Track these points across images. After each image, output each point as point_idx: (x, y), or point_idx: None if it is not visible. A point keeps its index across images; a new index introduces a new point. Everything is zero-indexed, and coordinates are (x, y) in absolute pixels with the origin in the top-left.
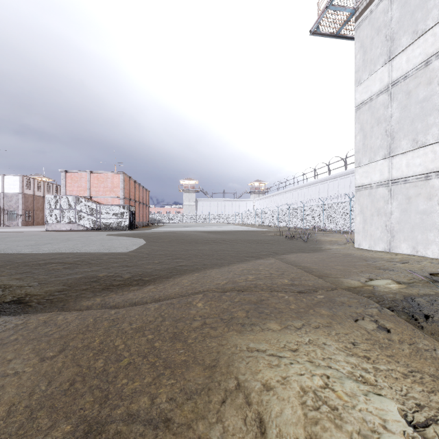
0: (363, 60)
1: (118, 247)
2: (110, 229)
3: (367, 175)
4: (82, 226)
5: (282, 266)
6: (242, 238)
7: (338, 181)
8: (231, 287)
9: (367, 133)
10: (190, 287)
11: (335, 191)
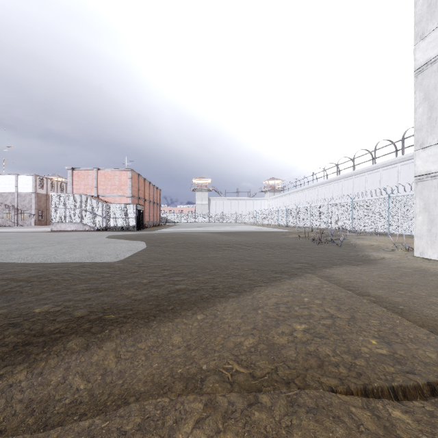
0: (429, 5)
1: (106, 254)
2: (117, 229)
3: (435, 159)
4: (88, 225)
5: (340, 295)
6: (260, 241)
7: (365, 176)
8: (268, 365)
9: (435, 102)
10: (182, 356)
11: (362, 187)
